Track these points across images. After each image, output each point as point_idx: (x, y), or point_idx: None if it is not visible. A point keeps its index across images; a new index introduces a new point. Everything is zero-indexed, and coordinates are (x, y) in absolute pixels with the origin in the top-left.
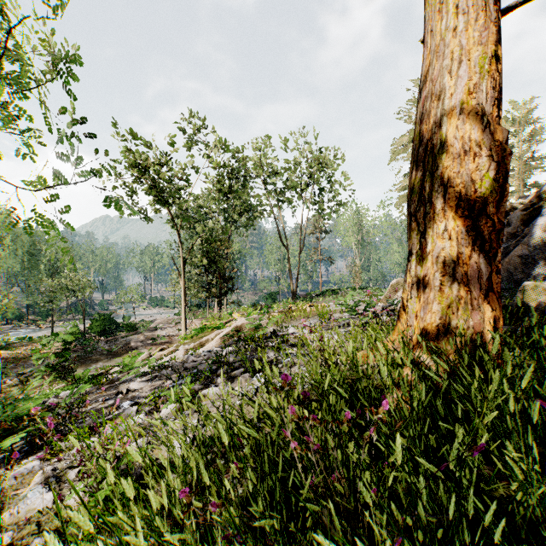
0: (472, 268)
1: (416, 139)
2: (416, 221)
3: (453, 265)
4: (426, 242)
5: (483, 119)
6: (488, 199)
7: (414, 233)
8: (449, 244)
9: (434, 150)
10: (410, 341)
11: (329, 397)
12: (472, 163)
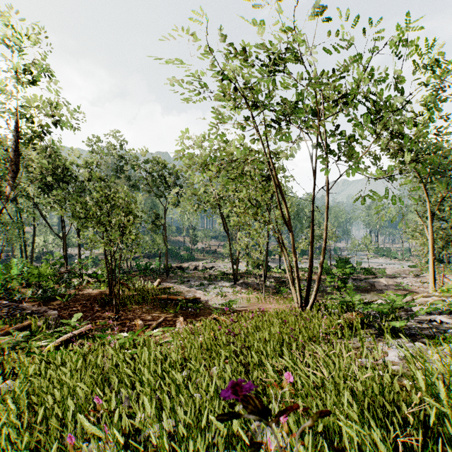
0: None
1: None
2: None
3: None
4: None
5: None
6: None
7: None
8: None
9: None
10: None
11: None
12: None
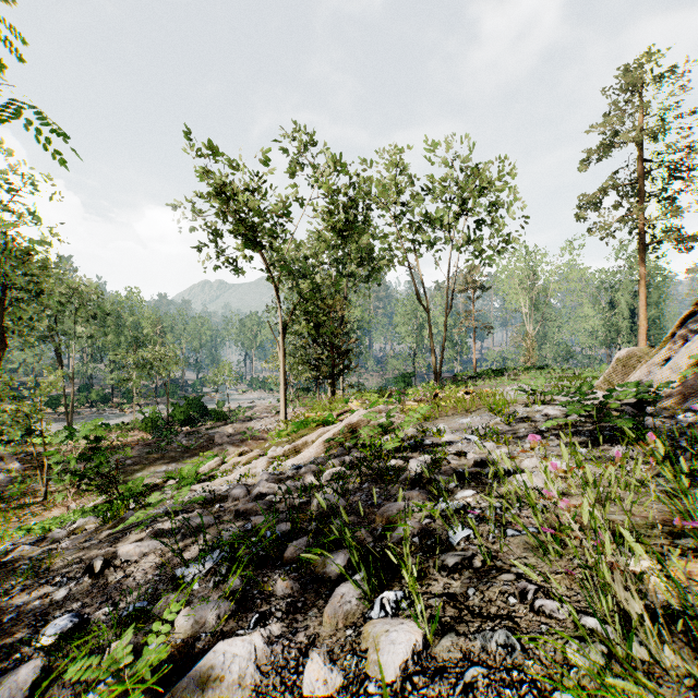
0: None
1: None
2: None
3: None
4: None
5: None
6: None
7: None
8: None
9: None
10: None
11: None
12: None
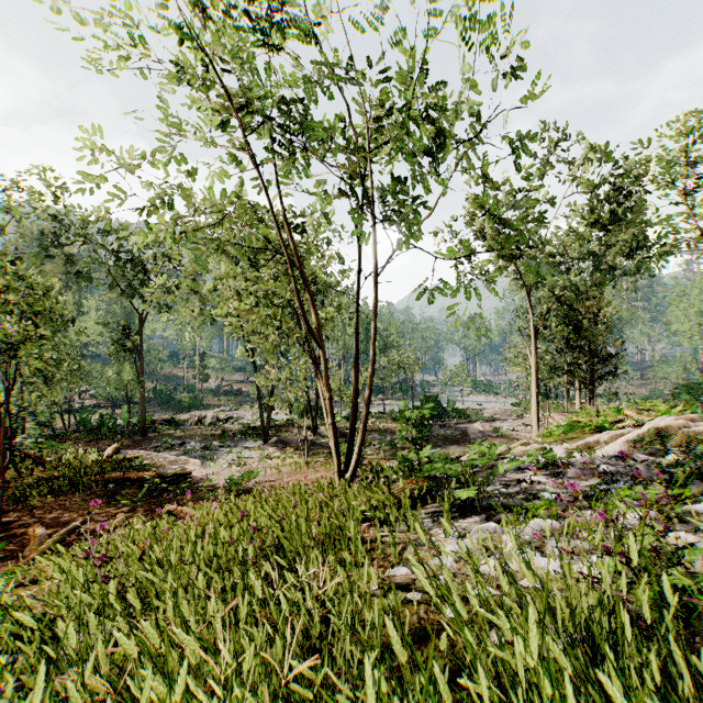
0: None
1: None
2: None
3: None
4: None
5: None
6: None
7: None
8: None
9: None
10: None
11: None
12: None
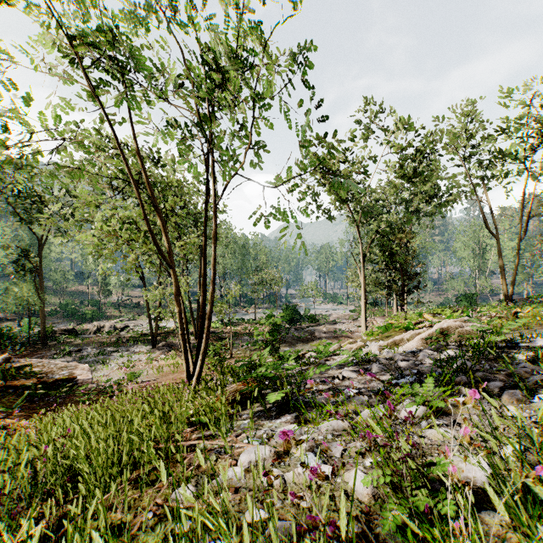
0: None
1: None
2: None
3: None
4: None
5: None
6: None
7: None
8: None
9: None
10: None
11: None
12: None
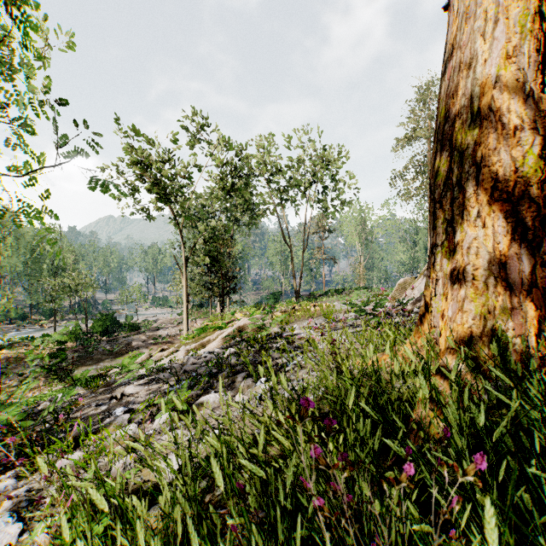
0: (511, 260)
1: (441, 116)
2: (442, 208)
3: (488, 257)
4: (453, 232)
5: (524, 86)
6: (531, 179)
7: (439, 221)
8: (482, 232)
9: (464, 126)
10: (435, 344)
11: (351, 414)
12: (511, 137)
